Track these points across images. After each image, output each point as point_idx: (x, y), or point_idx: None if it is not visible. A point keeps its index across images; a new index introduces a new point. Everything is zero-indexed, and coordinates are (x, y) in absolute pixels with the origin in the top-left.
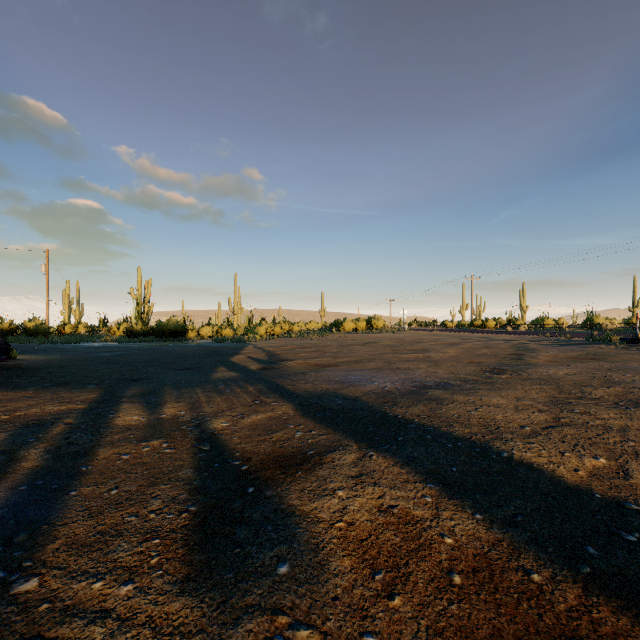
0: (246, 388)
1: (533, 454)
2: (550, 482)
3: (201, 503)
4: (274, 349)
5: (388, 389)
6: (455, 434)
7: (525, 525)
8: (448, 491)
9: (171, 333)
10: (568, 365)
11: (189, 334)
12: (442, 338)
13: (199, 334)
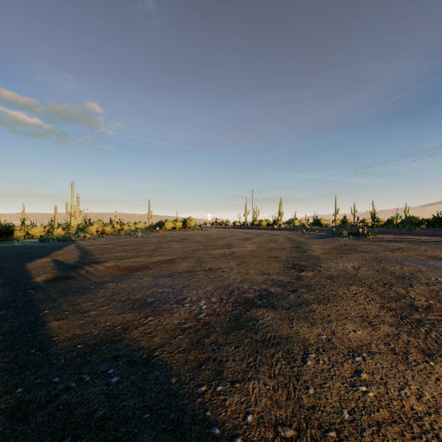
0: None
1: None
2: None
3: None
4: (94, 248)
5: (204, 318)
6: None
7: None
8: None
9: None
10: (342, 257)
11: (16, 234)
12: (237, 234)
13: (29, 234)
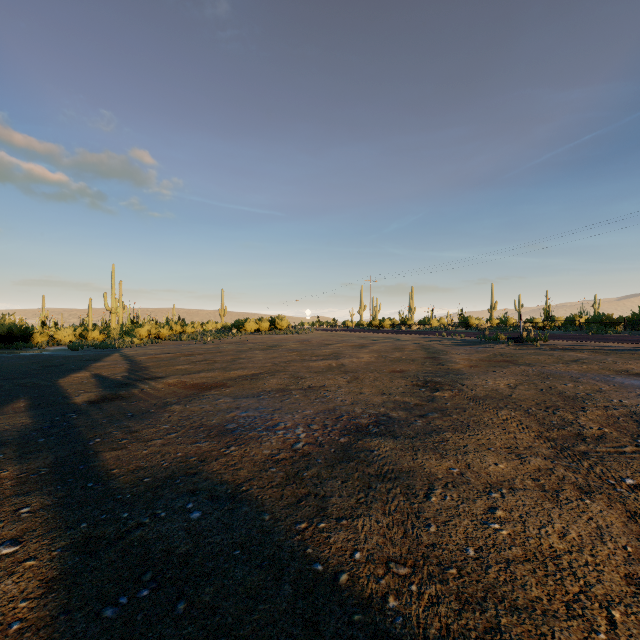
0: None
1: None
2: None
3: None
4: (147, 359)
5: (303, 448)
6: None
7: None
8: None
9: (5, 338)
10: (494, 371)
11: (36, 339)
12: (348, 339)
13: (54, 338)
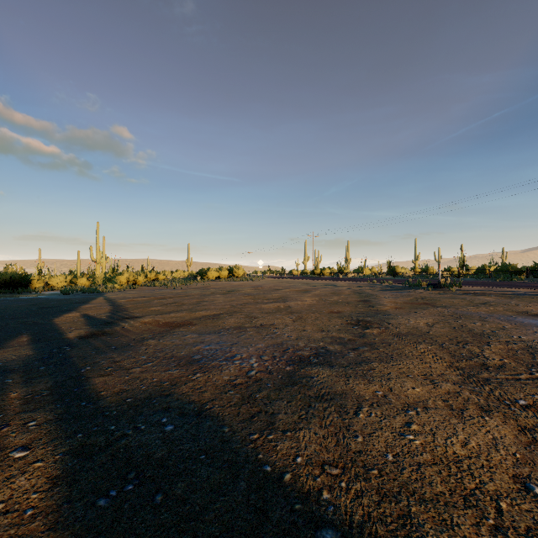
0: (4, 395)
1: None
2: None
3: None
4: (126, 301)
5: (255, 375)
6: None
7: None
8: None
9: (8, 284)
10: (416, 312)
11: (34, 285)
12: (294, 285)
13: (48, 284)
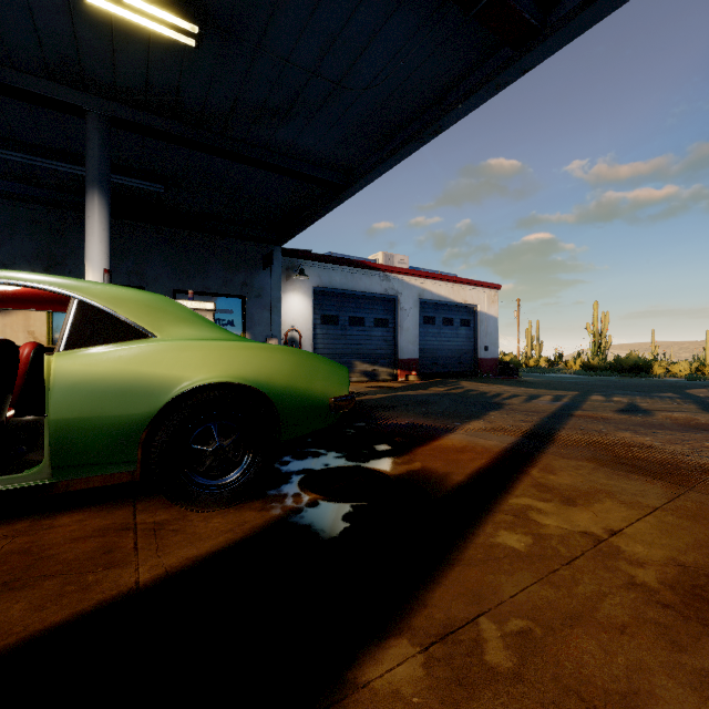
0: (674, 400)
1: None
2: None
3: (622, 409)
4: None
5: None
6: None
7: None
8: None
9: (631, 368)
10: None
11: (654, 370)
12: None
13: (669, 371)
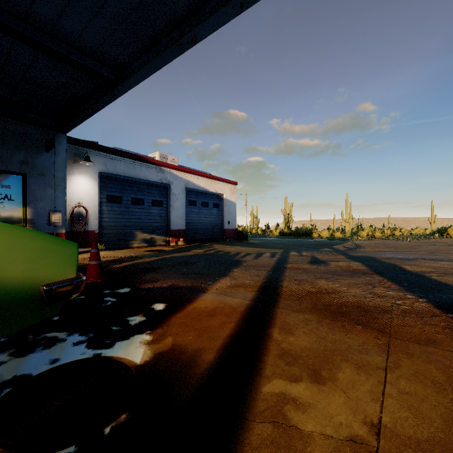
0: (332, 253)
1: (408, 267)
2: (400, 269)
3: (311, 261)
4: (363, 244)
5: (395, 257)
6: (392, 263)
7: (376, 269)
8: (367, 266)
9: (303, 234)
10: None
11: (313, 235)
12: None
13: (320, 235)
